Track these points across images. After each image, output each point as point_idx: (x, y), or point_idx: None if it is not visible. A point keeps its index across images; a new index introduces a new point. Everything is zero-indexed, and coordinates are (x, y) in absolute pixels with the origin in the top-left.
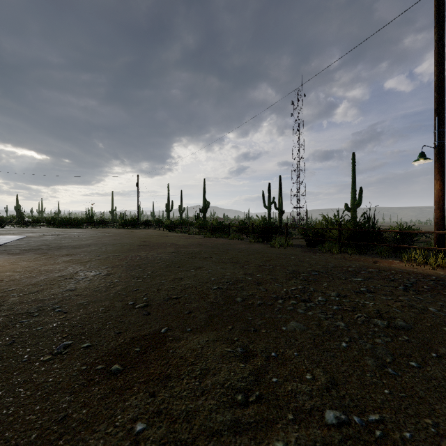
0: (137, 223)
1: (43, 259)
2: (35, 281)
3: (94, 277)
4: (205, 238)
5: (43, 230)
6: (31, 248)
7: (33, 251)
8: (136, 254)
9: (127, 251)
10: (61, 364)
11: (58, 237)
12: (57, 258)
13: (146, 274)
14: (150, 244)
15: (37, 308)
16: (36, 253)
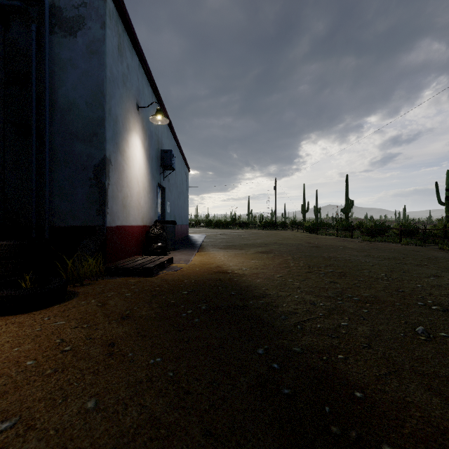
0: (275, 224)
1: (252, 254)
2: (285, 271)
3: (332, 273)
4: (366, 242)
5: (207, 230)
6: (227, 244)
7: (232, 247)
8: (328, 255)
9: (310, 252)
10: (448, 346)
11: (229, 237)
12: (260, 253)
13: (383, 276)
14: (321, 246)
15: (333, 294)
16: (236, 248)
